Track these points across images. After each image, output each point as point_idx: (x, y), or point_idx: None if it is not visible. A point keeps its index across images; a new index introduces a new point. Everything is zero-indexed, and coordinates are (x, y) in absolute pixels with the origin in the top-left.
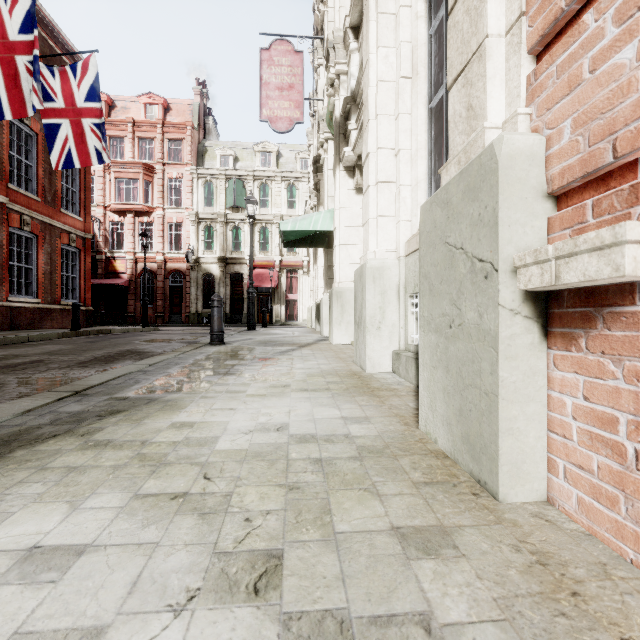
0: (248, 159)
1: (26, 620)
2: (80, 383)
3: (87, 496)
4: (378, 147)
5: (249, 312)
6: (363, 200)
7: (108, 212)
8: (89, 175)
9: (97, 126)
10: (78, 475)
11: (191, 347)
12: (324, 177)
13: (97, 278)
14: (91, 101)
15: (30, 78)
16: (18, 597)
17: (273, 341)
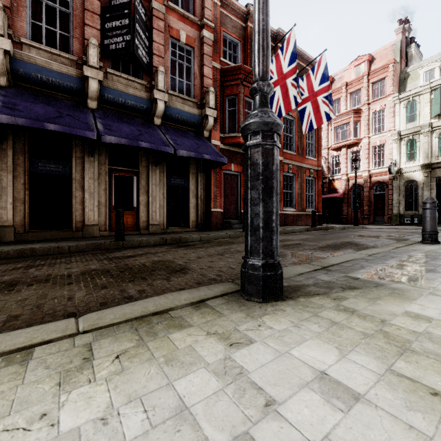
0: None
1: (331, 431)
2: (324, 261)
3: (349, 350)
4: None
5: None
6: None
7: (330, 151)
8: (320, 131)
9: (325, 97)
10: (338, 329)
11: (402, 244)
12: None
13: (323, 194)
14: (322, 84)
15: (293, 88)
16: (322, 407)
17: None
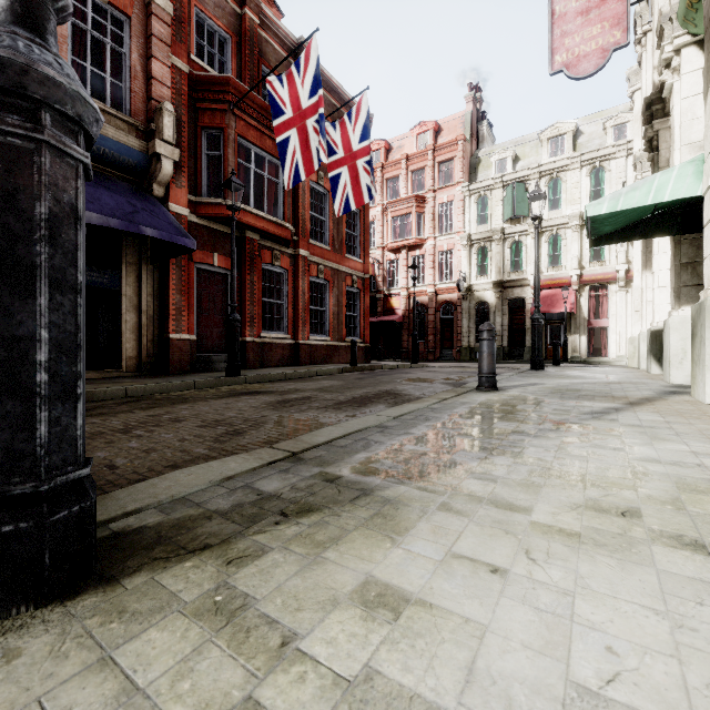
0: (531, 154)
1: None
2: (305, 438)
3: None
4: None
5: (533, 346)
6: None
7: (385, 252)
8: (367, 218)
9: (368, 163)
10: None
11: (451, 393)
12: (672, 116)
13: (377, 316)
14: (363, 140)
15: (315, 136)
16: None
17: (574, 390)
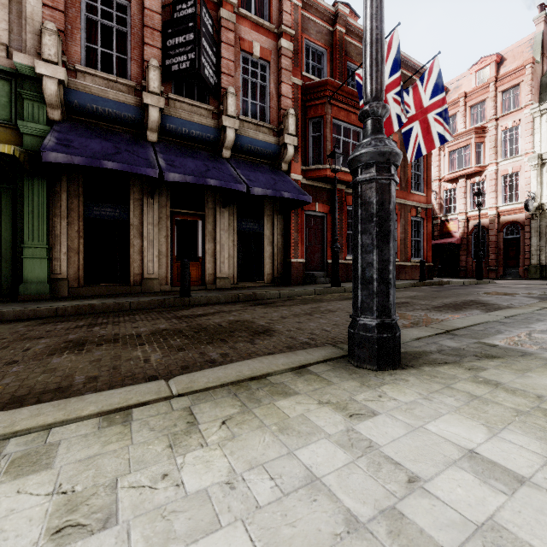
0: None
1: (495, 513)
2: (446, 324)
3: (500, 427)
4: None
5: None
6: None
7: (442, 183)
8: (429, 158)
9: (439, 114)
10: (481, 404)
11: None
12: None
13: (433, 239)
14: (434, 97)
15: (395, 105)
16: (478, 487)
17: None
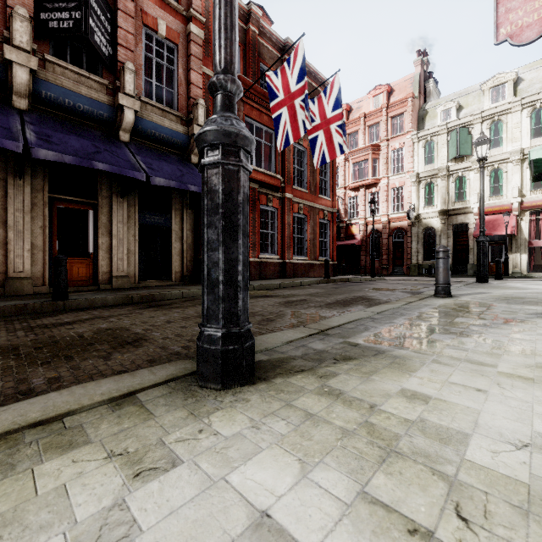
0: (474, 102)
1: None
2: (324, 323)
3: (316, 462)
4: None
5: (478, 263)
6: None
7: (347, 191)
8: (335, 166)
9: (339, 127)
10: (312, 426)
11: (414, 298)
12: None
13: (340, 241)
14: (335, 110)
15: (301, 111)
16: None
17: (518, 297)
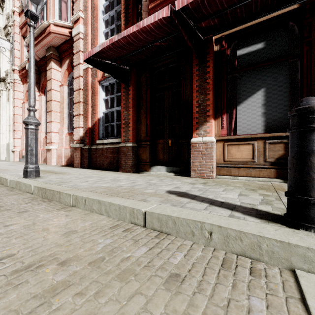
0: None
1: None
2: None
3: None
4: (3, 129)
5: None
6: (0, 134)
7: None
8: None
9: None
10: None
11: None
12: None
13: None
14: None
15: None
16: None
17: None
